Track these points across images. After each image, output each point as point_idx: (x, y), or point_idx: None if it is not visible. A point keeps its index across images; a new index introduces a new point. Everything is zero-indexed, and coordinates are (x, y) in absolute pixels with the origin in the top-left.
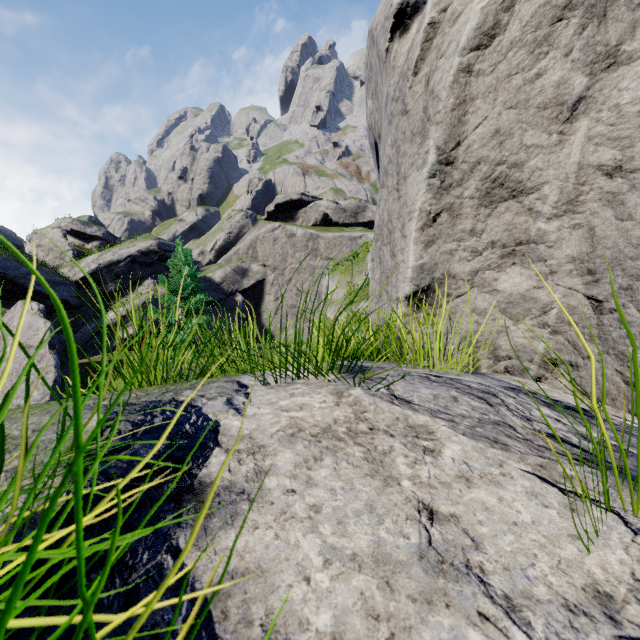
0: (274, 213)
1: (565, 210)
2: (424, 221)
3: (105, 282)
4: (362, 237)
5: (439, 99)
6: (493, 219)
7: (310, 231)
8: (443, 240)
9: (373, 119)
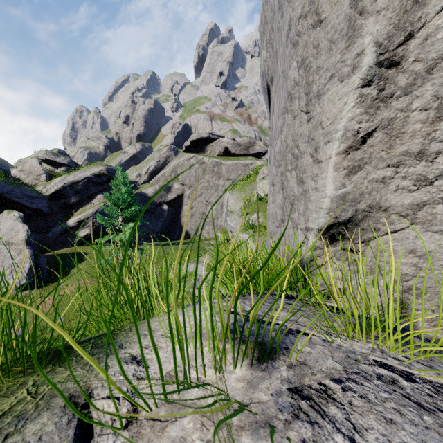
0: (190, 147)
1: None
2: (349, 142)
3: (68, 196)
4: (252, 164)
5: None
6: None
7: (215, 160)
8: (373, 165)
9: (266, 66)
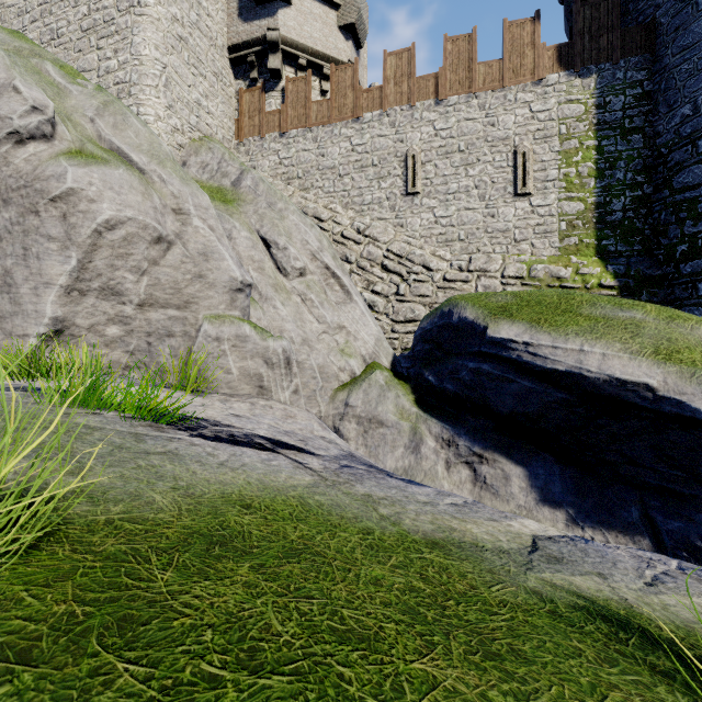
0: None
1: (139, 308)
2: (63, 293)
3: None
4: None
5: (81, 236)
6: (106, 302)
7: None
8: (74, 305)
9: None
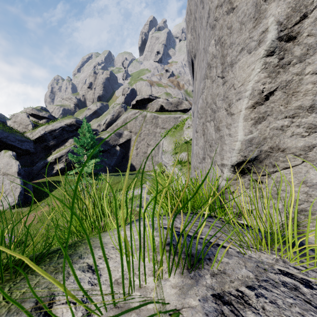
0: (135, 105)
1: None
2: (256, 99)
3: (48, 140)
4: (180, 117)
5: None
6: None
7: (154, 114)
8: (274, 117)
9: (191, 45)
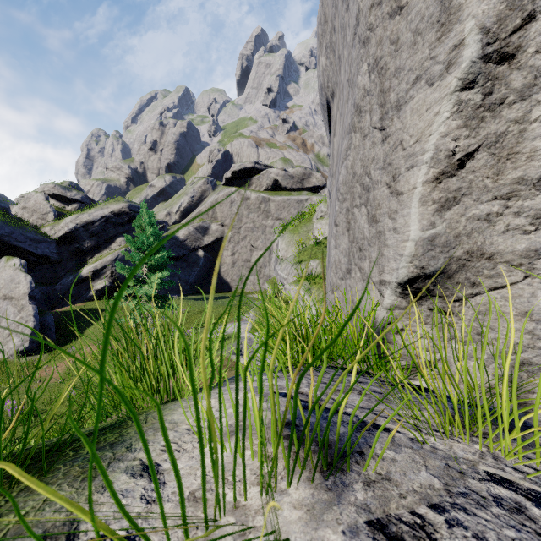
0: (231, 179)
1: None
2: (442, 167)
3: (82, 240)
4: (308, 200)
5: None
6: None
7: (262, 195)
8: (474, 197)
9: (326, 76)
